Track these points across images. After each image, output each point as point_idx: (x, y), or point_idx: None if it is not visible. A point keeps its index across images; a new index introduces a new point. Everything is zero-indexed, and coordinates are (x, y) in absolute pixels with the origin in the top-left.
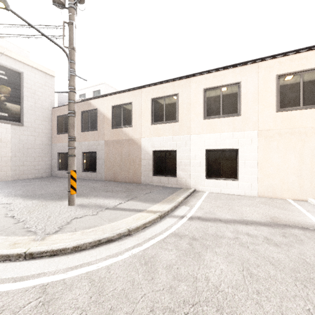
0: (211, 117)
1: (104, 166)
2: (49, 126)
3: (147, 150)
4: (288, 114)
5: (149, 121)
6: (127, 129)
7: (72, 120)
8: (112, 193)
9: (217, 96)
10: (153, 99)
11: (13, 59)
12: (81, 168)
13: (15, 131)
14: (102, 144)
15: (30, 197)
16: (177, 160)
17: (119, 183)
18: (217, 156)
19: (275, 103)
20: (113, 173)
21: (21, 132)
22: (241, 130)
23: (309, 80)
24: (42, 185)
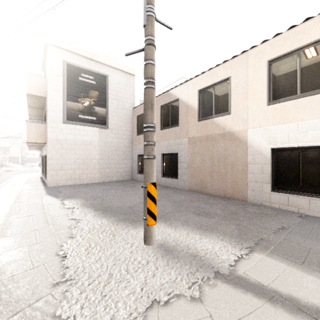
0: None
1: (187, 171)
2: (130, 128)
3: (259, 149)
4: None
5: (264, 99)
6: (222, 119)
7: (149, 94)
8: (208, 220)
9: None
10: (273, 60)
11: (100, 63)
12: (160, 173)
13: (102, 134)
14: (185, 143)
15: (103, 211)
16: None
17: (210, 196)
18: None
19: None
20: (201, 181)
21: (107, 135)
22: None
23: None
24: (121, 192)
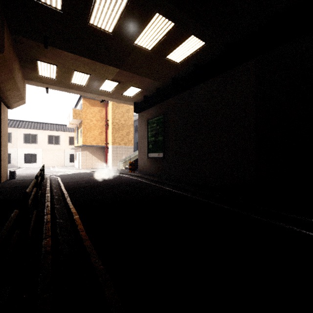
0: (27, 143)
1: None
2: None
3: None
4: (50, 145)
5: None
6: None
7: None
8: None
9: (29, 137)
10: None
11: None
12: None
13: None
14: None
15: None
16: (11, 157)
17: None
18: (29, 156)
19: (47, 142)
20: None
21: None
22: (38, 148)
23: (56, 138)
24: None
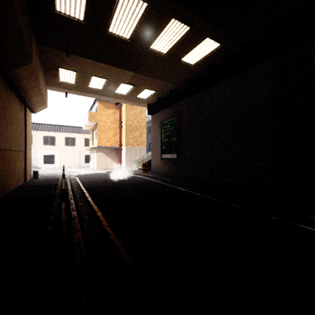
0: (46, 145)
1: None
2: None
3: None
4: (67, 147)
5: None
6: None
7: None
8: None
9: (48, 139)
10: None
11: None
12: None
13: None
14: None
15: None
16: (32, 158)
17: None
18: (48, 157)
19: (64, 144)
20: None
21: None
22: (55, 150)
23: (72, 140)
24: None
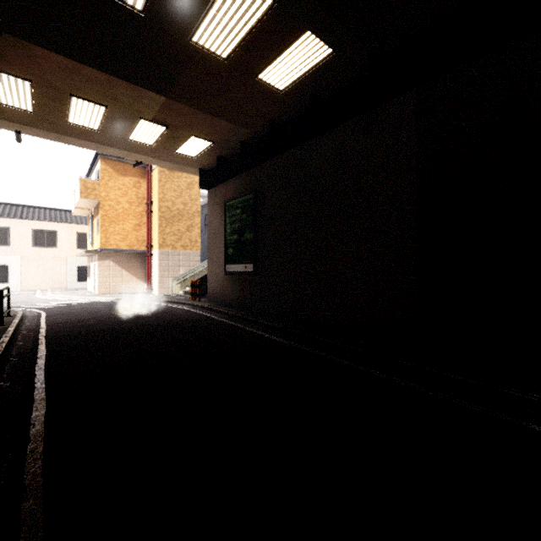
0: None
1: None
2: None
3: None
4: (38, 249)
5: None
6: None
7: None
8: None
9: None
10: None
11: None
12: None
13: None
14: None
15: None
16: None
17: None
18: None
19: (32, 243)
20: None
21: None
22: (11, 255)
23: (49, 235)
24: None
